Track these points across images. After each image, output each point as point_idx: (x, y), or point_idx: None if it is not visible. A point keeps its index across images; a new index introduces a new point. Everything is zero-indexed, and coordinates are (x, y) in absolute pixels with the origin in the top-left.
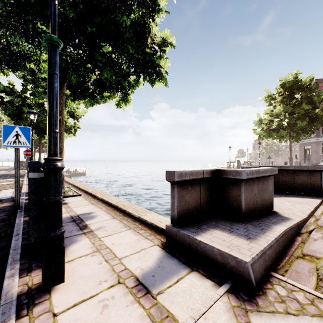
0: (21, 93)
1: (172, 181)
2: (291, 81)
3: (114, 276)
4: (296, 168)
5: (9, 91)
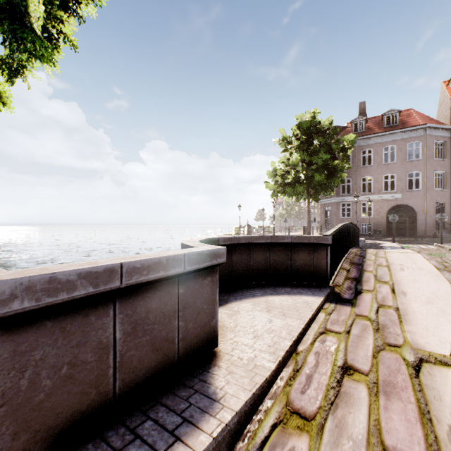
0: None
1: None
2: (309, 121)
3: None
4: (294, 240)
5: None
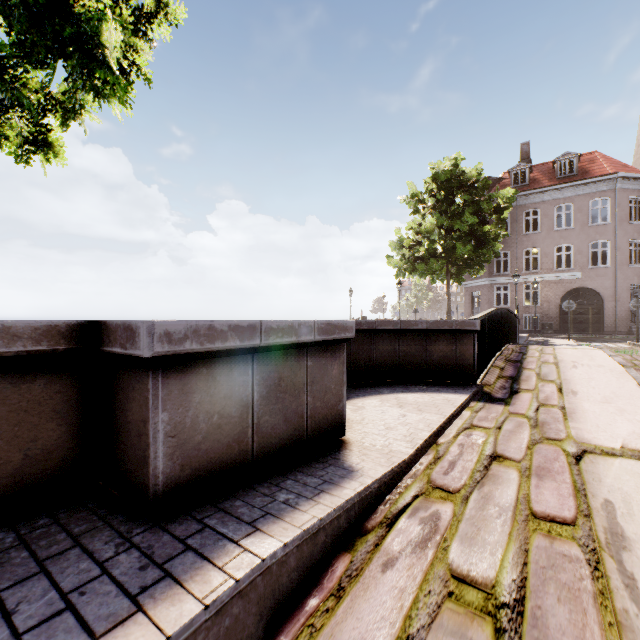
0: None
1: None
2: (449, 171)
3: None
4: (430, 326)
5: None
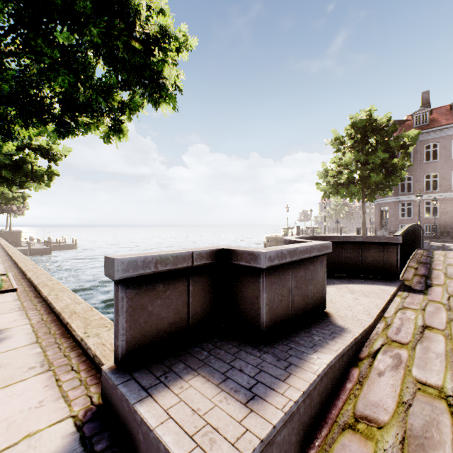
0: None
1: (112, 279)
2: (364, 120)
3: None
4: (364, 239)
5: None
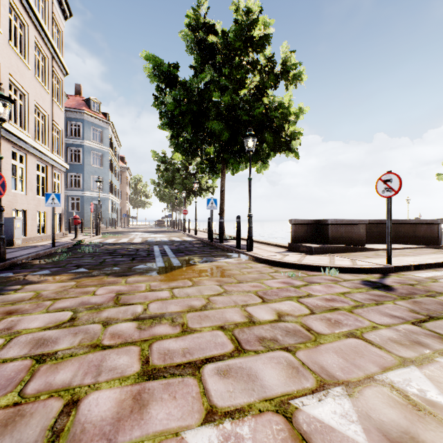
0: (170, 159)
1: (291, 223)
2: None
3: (268, 251)
4: (416, 222)
5: (164, 160)
